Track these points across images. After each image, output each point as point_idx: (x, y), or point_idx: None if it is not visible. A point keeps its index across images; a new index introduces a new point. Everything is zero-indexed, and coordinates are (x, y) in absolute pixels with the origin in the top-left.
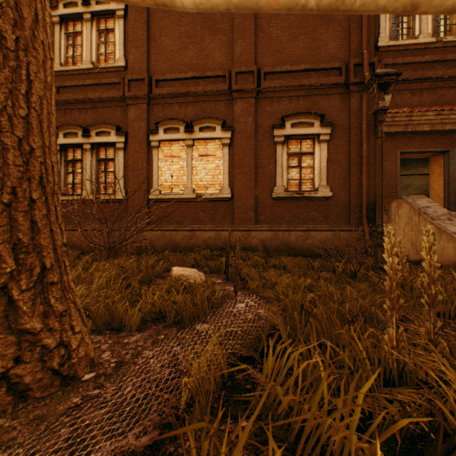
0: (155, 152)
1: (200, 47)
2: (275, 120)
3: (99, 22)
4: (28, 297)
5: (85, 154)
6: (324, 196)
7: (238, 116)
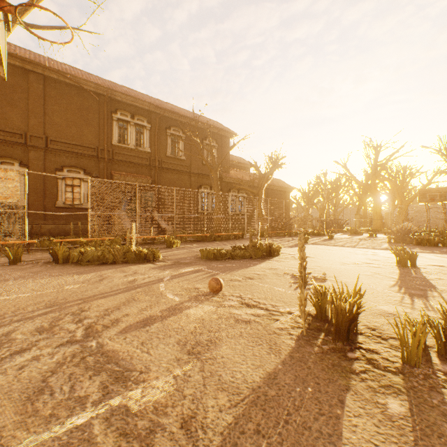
0: None
1: (2, 111)
2: (58, 166)
3: None
4: None
5: None
6: (86, 207)
7: (32, 160)
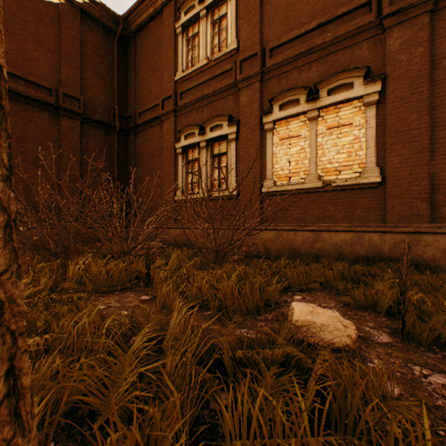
0: (269, 136)
1: None
2: None
3: (213, 14)
4: None
5: (201, 152)
6: None
7: (393, 54)
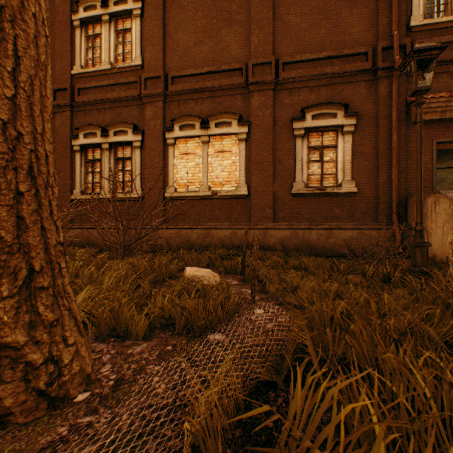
0: (171, 149)
1: (216, 40)
2: (294, 112)
3: (117, 23)
4: (10, 305)
5: (103, 153)
6: (348, 191)
7: (255, 110)
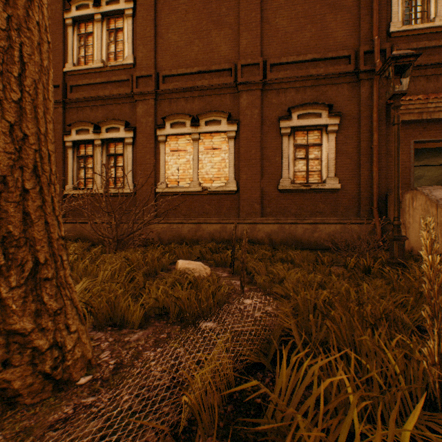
0: (162, 146)
1: (206, 41)
2: (281, 111)
3: (109, 22)
4: (18, 295)
5: (95, 149)
6: (332, 188)
7: (243, 109)
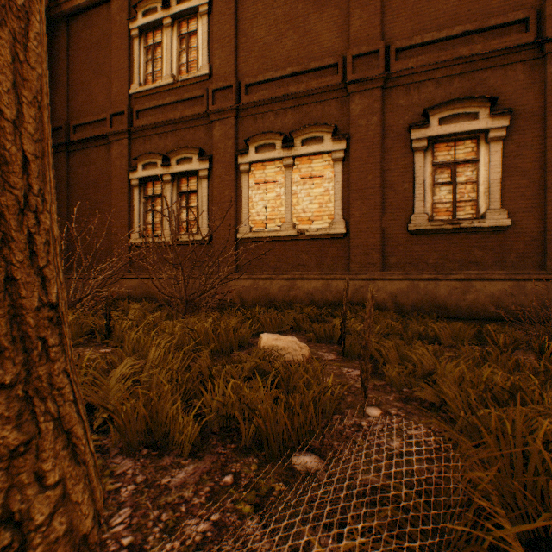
0: (245, 178)
1: (302, 31)
2: (412, 116)
3: (180, 26)
4: None
5: (165, 187)
6: (497, 225)
7: (355, 118)
